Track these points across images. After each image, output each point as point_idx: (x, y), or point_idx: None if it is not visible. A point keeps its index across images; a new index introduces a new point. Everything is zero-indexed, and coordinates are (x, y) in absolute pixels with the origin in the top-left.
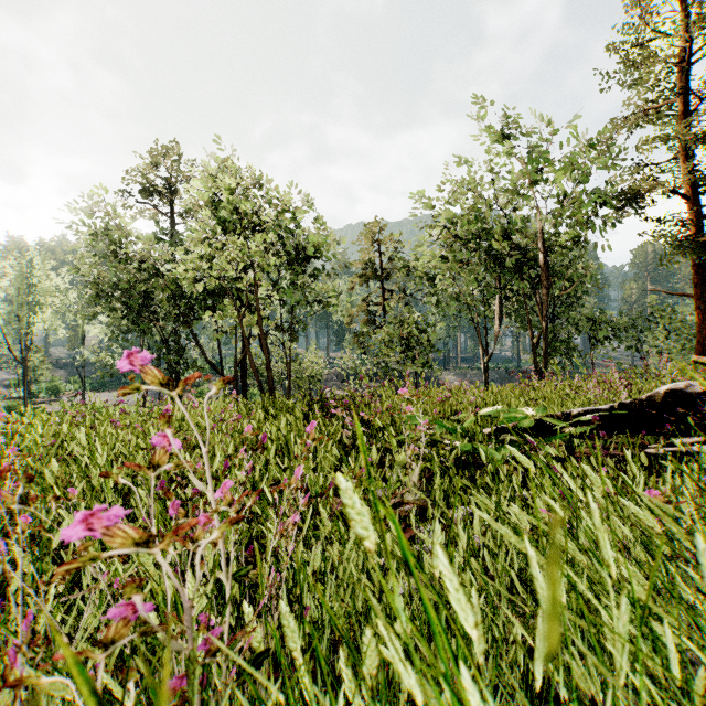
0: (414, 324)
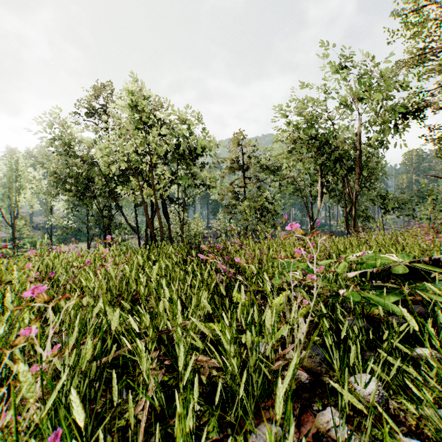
0: (265, 199)
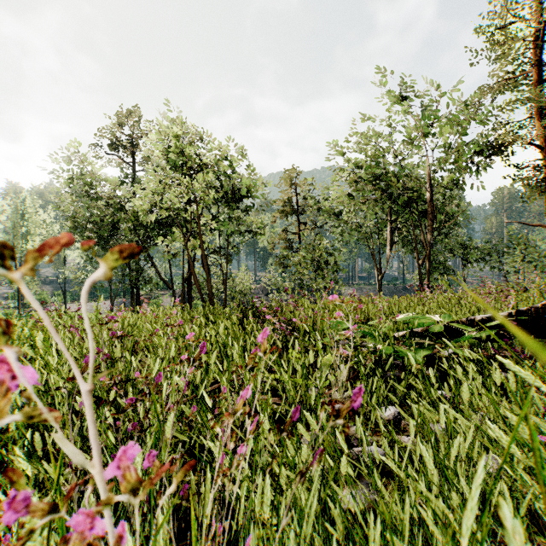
0: (323, 249)
